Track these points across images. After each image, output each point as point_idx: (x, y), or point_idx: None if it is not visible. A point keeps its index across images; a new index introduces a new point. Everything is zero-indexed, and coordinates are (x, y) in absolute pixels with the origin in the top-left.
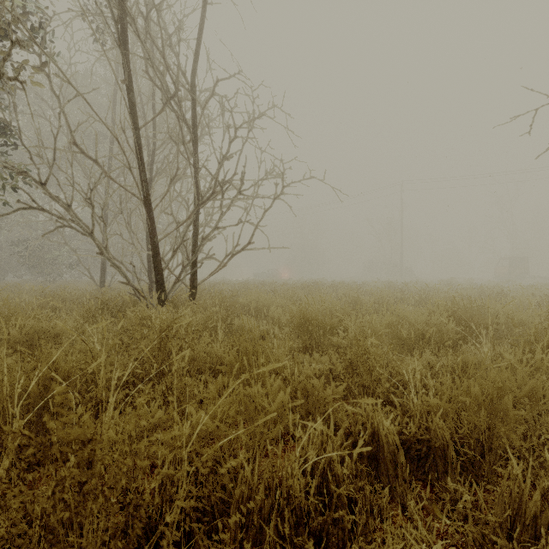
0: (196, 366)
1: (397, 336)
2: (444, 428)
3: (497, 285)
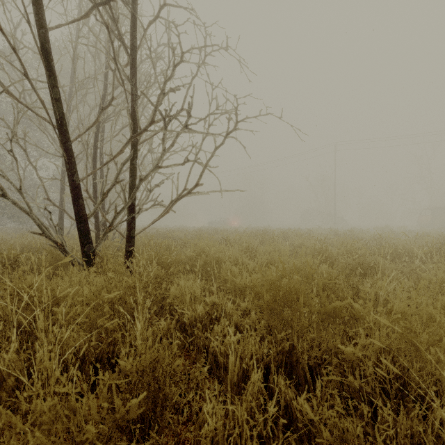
0: None
1: None
2: None
3: (439, 232)
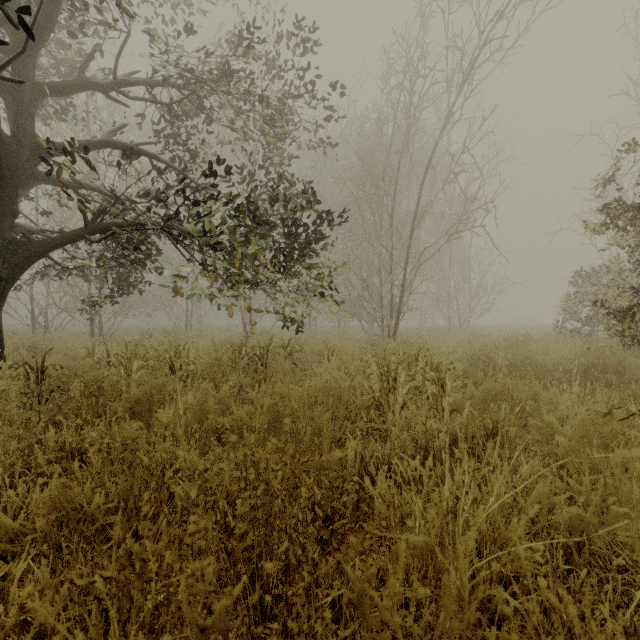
0: None
1: None
2: None
3: None
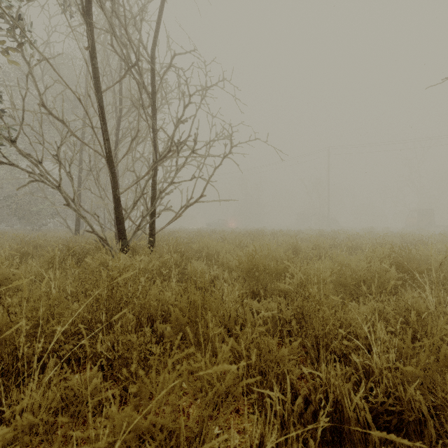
0: (147, 315)
1: (339, 282)
2: (421, 401)
3: (412, 233)
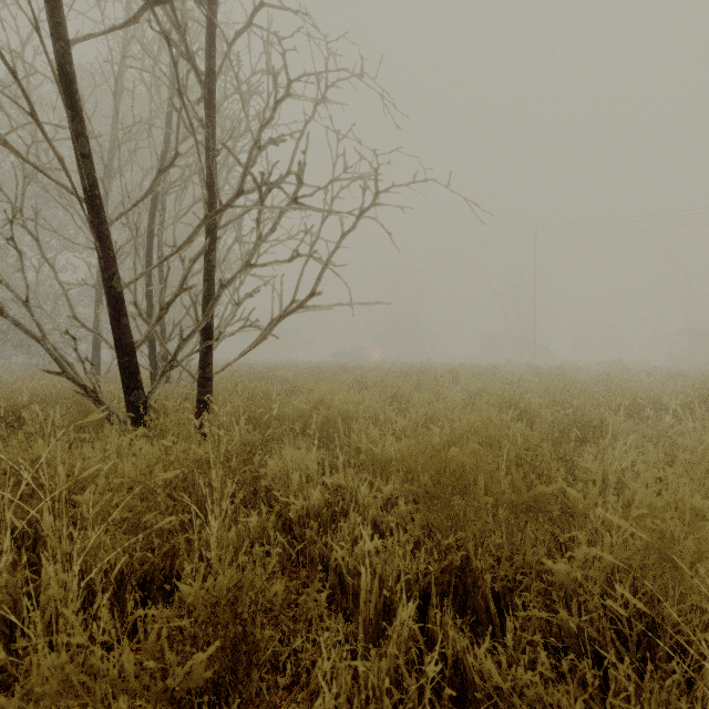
0: None
1: None
2: None
3: (703, 370)
